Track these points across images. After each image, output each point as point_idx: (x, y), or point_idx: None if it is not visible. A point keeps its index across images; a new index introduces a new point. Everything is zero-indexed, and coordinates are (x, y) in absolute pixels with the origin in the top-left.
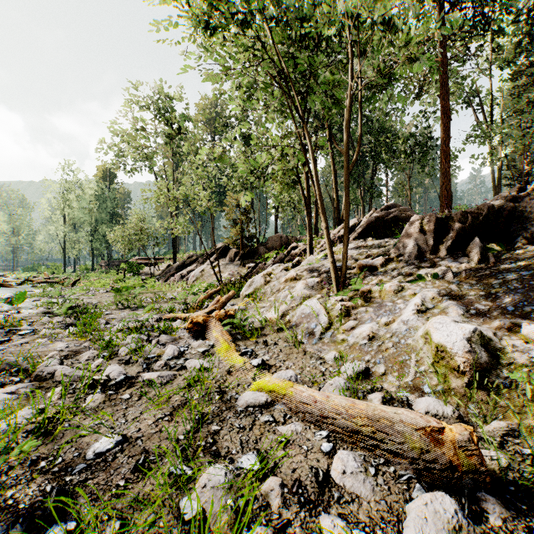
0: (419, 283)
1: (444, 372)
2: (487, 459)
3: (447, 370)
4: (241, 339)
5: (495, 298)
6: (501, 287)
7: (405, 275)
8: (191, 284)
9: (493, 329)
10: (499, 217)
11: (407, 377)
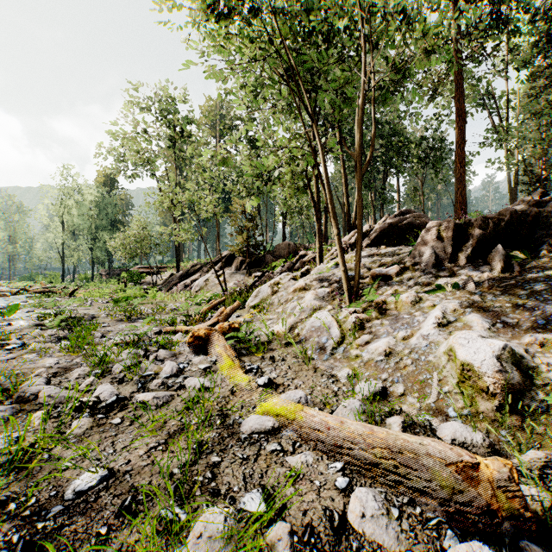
0: (438, 293)
1: (470, 393)
2: (527, 497)
3: (474, 391)
4: (246, 354)
5: (523, 310)
6: (528, 298)
7: (423, 285)
8: (195, 294)
9: (523, 344)
10: (522, 223)
11: (429, 398)
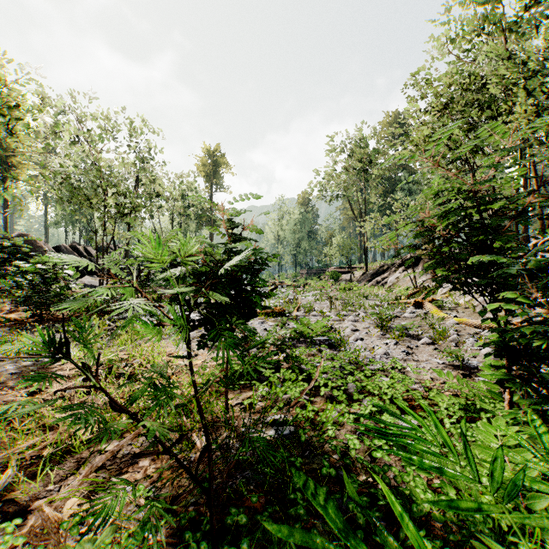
0: None
1: None
2: None
3: None
4: (443, 310)
5: None
6: None
7: None
8: (388, 288)
9: None
10: None
11: None
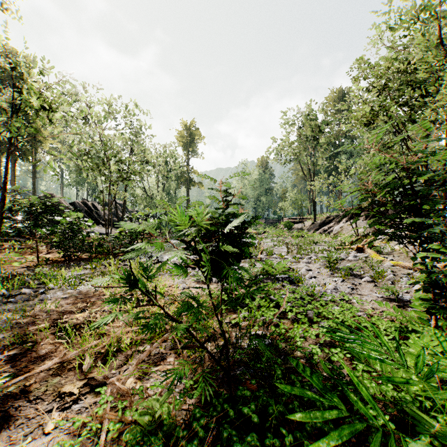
0: None
1: None
2: None
3: None
4: (381, 254)
5: None
6: None
7: None
8: (334, 236)
9: None
10: None
11: None
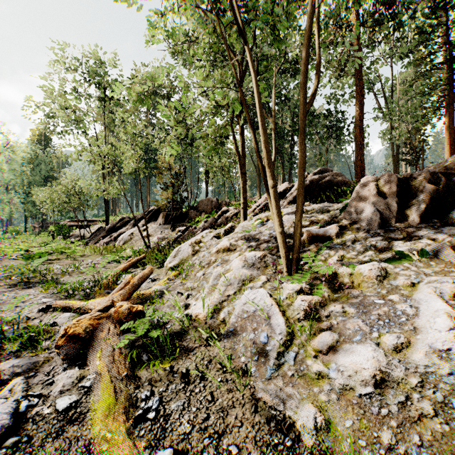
0: (405, 264)
1: None
2: None
3: None
4: (147, 362)
5: None
6: None
7: (376, 250)
8: (119, 248)
9: None
10: None
11: None
